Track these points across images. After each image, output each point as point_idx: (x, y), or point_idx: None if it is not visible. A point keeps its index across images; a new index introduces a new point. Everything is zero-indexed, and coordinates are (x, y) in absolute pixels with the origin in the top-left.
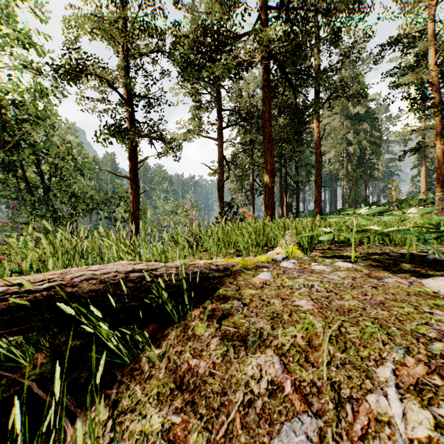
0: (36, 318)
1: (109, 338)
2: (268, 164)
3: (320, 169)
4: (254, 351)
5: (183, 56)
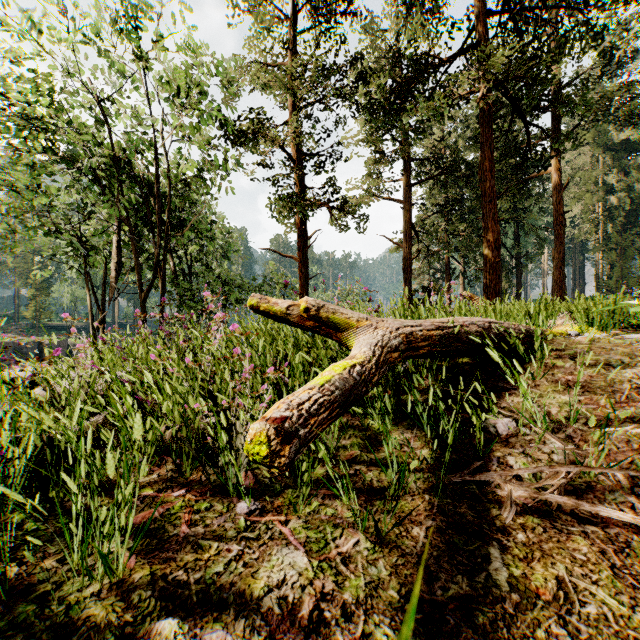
0: (436, 349)
1: (474, 372)
2: (489, 232)
3: (563, 235)
4: (622, 368)
5: (370, 98)
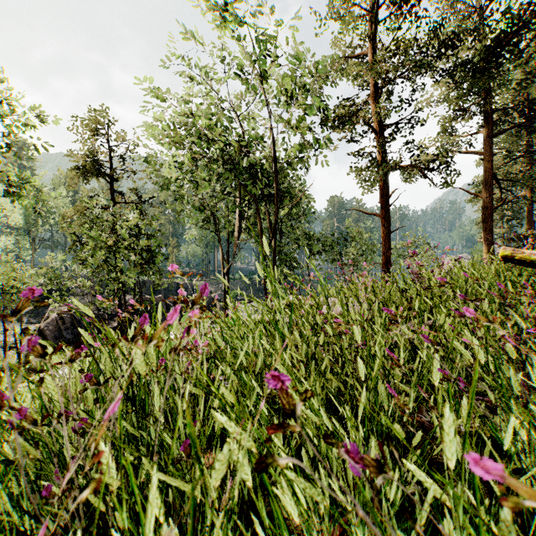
0: None
1: None
2: None
3: None
4: None
5: (462, 63)
